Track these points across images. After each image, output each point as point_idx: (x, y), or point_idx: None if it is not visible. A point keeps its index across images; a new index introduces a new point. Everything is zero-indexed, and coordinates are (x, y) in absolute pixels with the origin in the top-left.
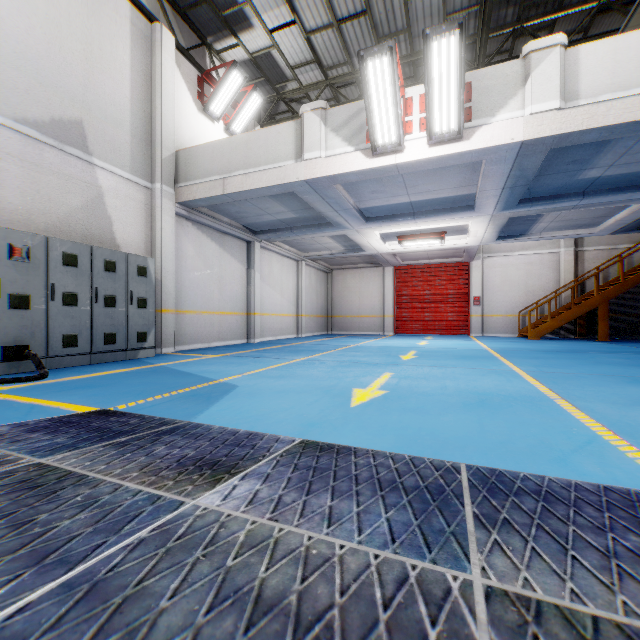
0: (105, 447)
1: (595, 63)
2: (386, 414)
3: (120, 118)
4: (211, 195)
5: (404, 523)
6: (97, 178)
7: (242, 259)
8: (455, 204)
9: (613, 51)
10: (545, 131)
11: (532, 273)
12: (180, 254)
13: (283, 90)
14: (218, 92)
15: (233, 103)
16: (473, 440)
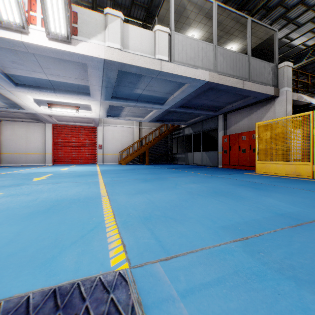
0: None
1: (135, 36)
2: None
3: None
4: None
5: None
6: None
7: None
8: (80, 90)
9: (141, 34)
10: (114, 58)
11: (124, 135)
12: None
13: None
14: None
15: None
16: None
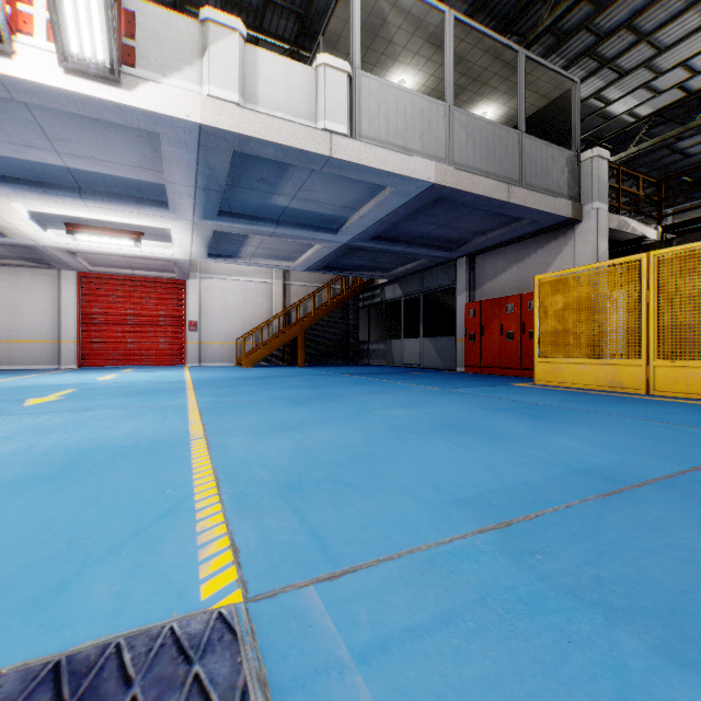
0: None
1: (272, 75)
2: None
3: None
4: None
5: None
6: None
7: None
8: (143, 193)
9: (286, 72)
10: (225, 123)
11: (249, 300)
12: None
13: None
14: None
15: None
16: None
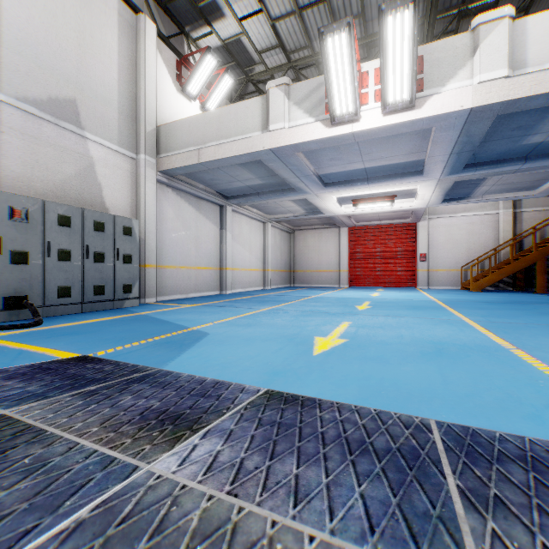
0: (73, 396)
1: (541, 33)
2: (348, 363)
3: (109, 97)
4: (188, 164)
5: (381, 501)
6: (89, 150)
7: (216, 221)
8: (405, 170)
9: None
10: (493, 98)
11: (473, 232)
12: (161, 216)
13: (251, 73)
14: (194, 74)
15: (208, 85)
16: (438, 392)
